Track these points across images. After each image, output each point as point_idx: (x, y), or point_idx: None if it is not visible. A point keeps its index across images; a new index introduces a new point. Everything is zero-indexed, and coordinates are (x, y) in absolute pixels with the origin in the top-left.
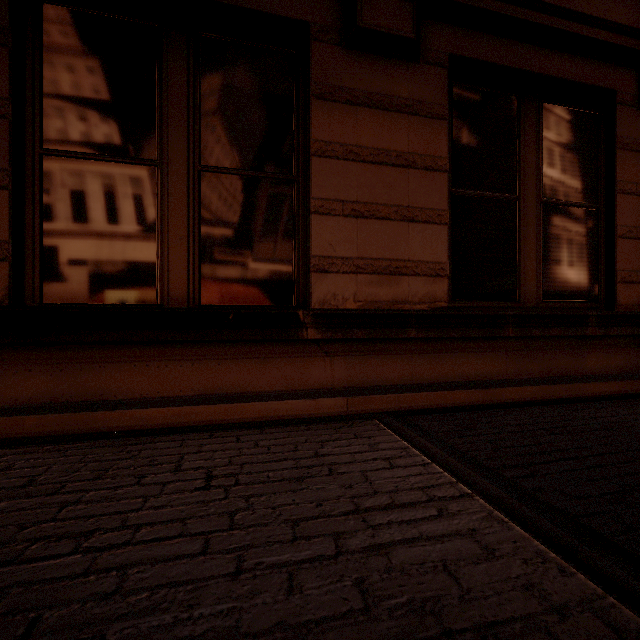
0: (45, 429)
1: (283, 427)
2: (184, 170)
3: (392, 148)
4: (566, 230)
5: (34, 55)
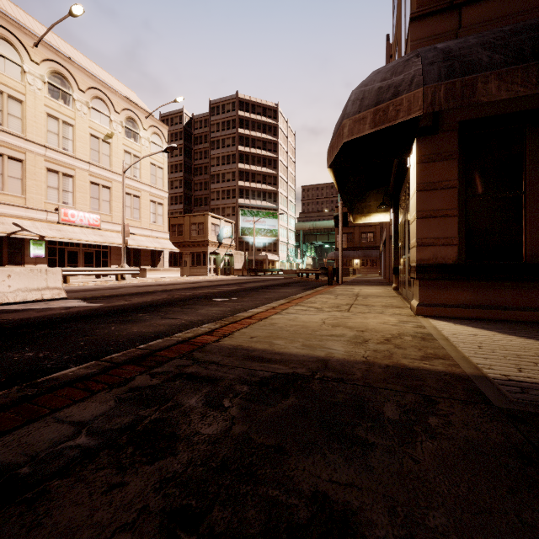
0: (472, 315)
1: None
2: (538, 193)
3: None
4: None
5: (462, 157)
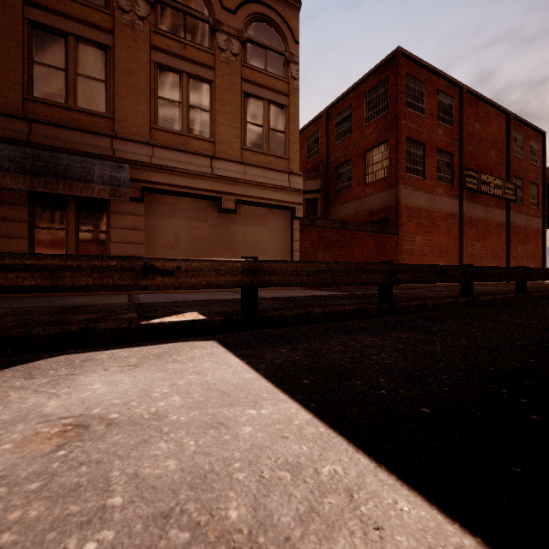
0: None
1: None
2: None
3: (3, 215)
4: (90, 240)
5: None
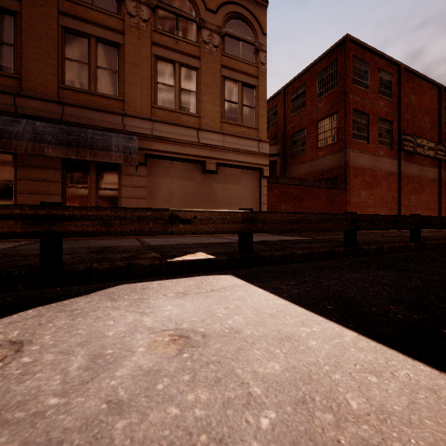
0: None
1: (6, 242)
2: None
3: (43, 177)
4: (106, 196)
5: None
